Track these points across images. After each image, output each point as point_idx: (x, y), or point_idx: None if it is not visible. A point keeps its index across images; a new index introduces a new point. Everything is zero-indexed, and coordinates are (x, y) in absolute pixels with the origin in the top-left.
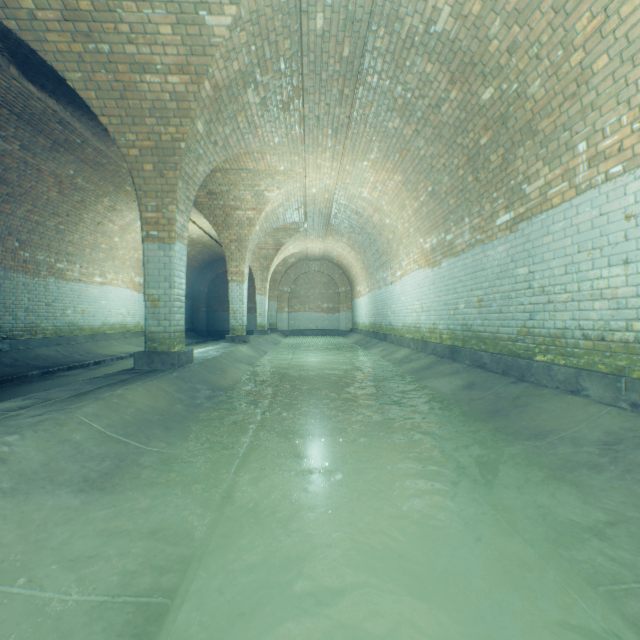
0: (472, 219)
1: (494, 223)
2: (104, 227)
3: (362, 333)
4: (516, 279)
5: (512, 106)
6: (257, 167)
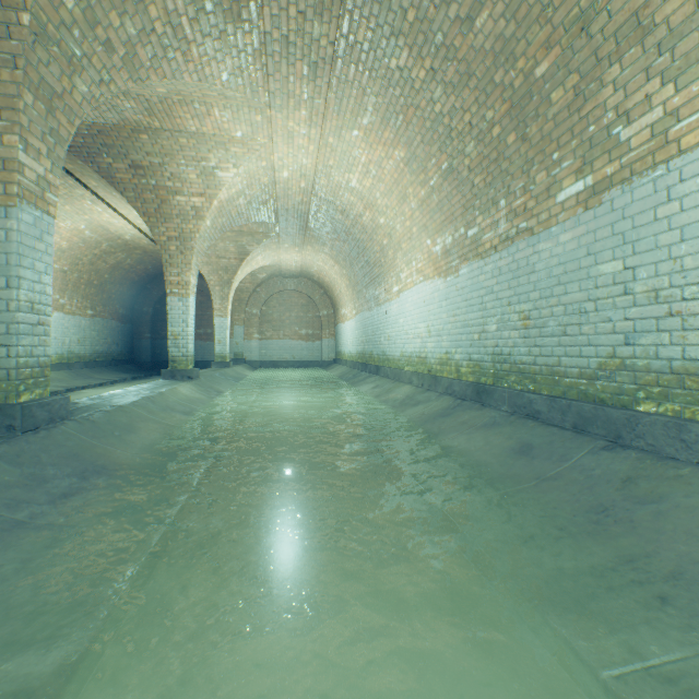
0: (513, 200)
1: (553, 199)
2: None
3: (348, 364)
4: (597, 281)
5: None
6: (202, 129)
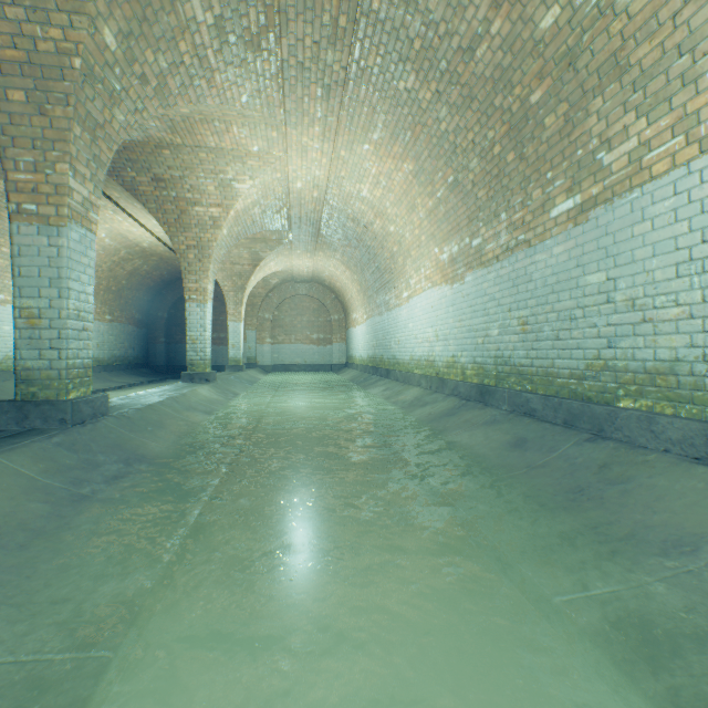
0: (512, 214)
1: (548, 215)
2: (4, 222)
3: (359, 368)
4: (584, 291)
5: (588, 32)
6: (221, 144)
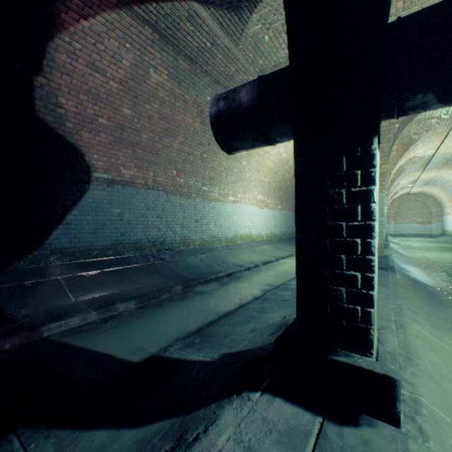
0: None
1: None
2: None
3: (449, 236)
4: None
5: None
6: None
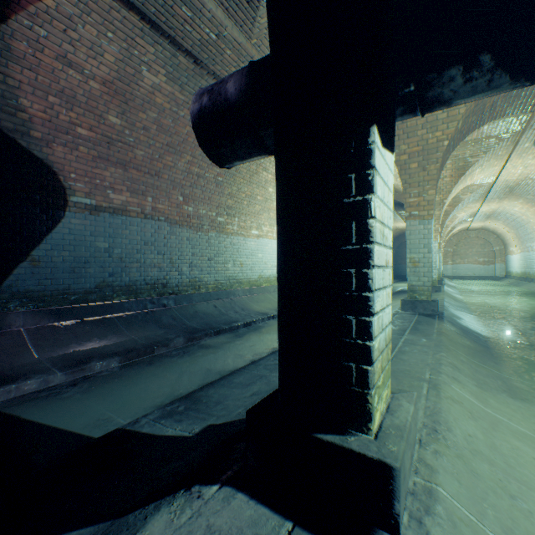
0: None
1: None
2: None
3: (514, 278)
4: None
5: None
6: None
